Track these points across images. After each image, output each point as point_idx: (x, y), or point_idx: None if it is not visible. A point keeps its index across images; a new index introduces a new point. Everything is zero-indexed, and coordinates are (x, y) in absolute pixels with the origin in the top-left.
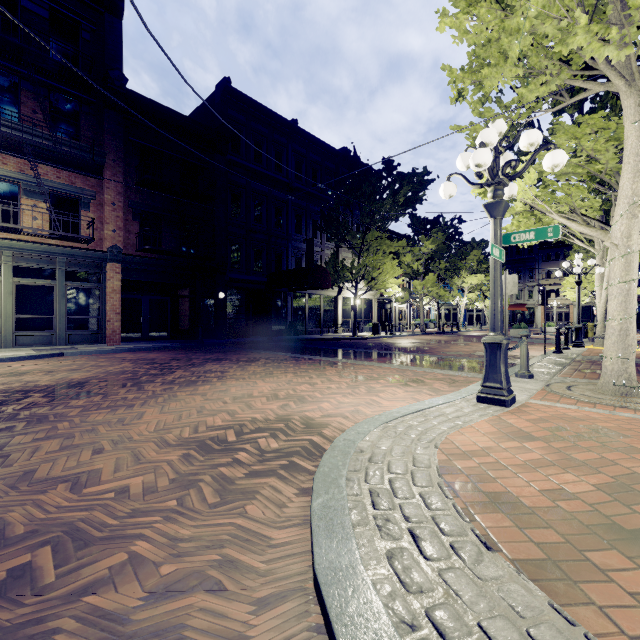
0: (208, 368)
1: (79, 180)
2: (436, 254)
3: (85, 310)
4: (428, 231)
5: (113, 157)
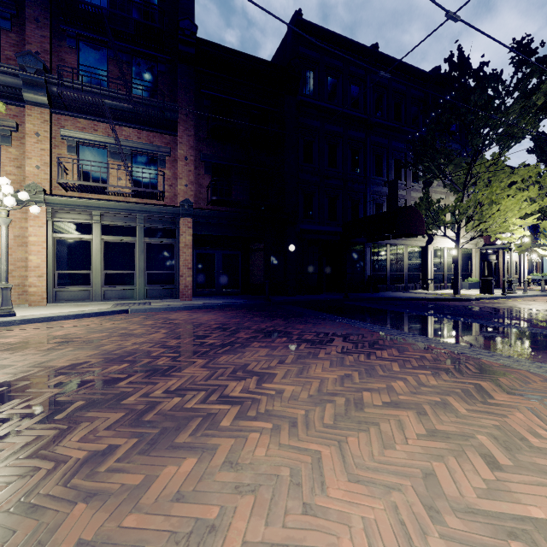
0: (245, 358)
1: (156, 139)
2: None
3: (161, 265)
4: None
5: (185, 111)
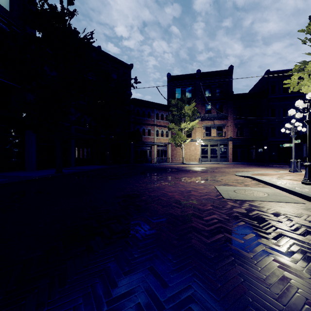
0: (248, 167)
1: (222, 121)
2: None
3: (223, 153)
4: None
5: (230, 113)
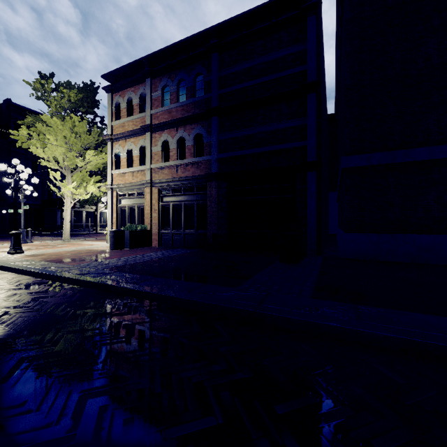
0: None
1: None
2: None
3: None
4: None
5: None
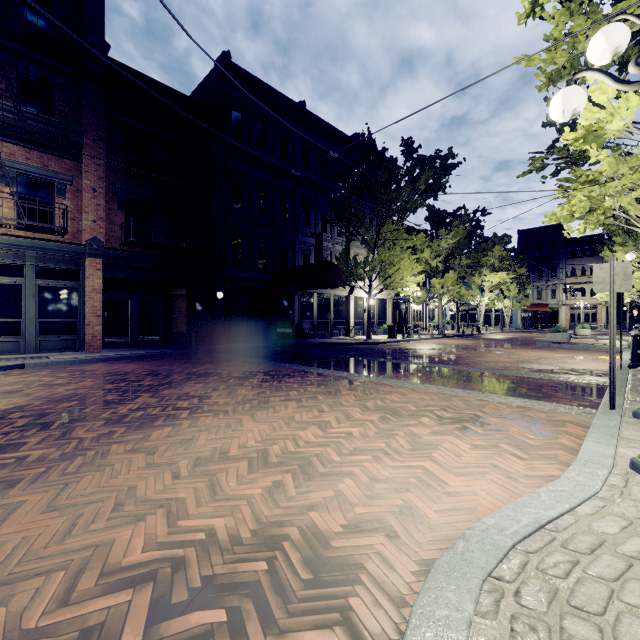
0: (185, 390)
1: (53, 162)
2: (456, 250)
3: (60, 312)
4: (447, 225)
5: (93, 136)
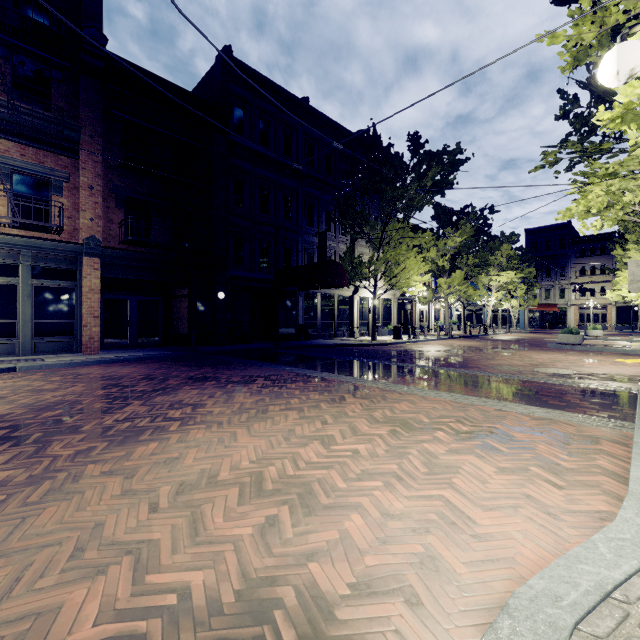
0: (179, 397)
1: (49, 159)
2: (463, 249)
3: (56, 313)
4: (454, 223)
5: (91, 132)
